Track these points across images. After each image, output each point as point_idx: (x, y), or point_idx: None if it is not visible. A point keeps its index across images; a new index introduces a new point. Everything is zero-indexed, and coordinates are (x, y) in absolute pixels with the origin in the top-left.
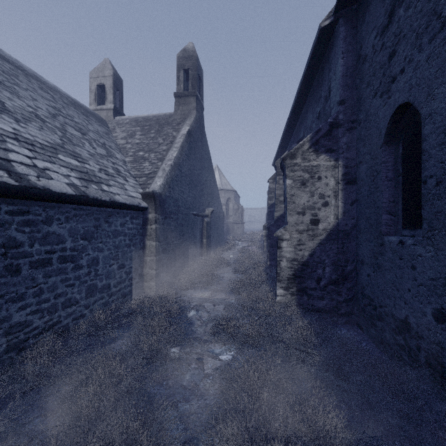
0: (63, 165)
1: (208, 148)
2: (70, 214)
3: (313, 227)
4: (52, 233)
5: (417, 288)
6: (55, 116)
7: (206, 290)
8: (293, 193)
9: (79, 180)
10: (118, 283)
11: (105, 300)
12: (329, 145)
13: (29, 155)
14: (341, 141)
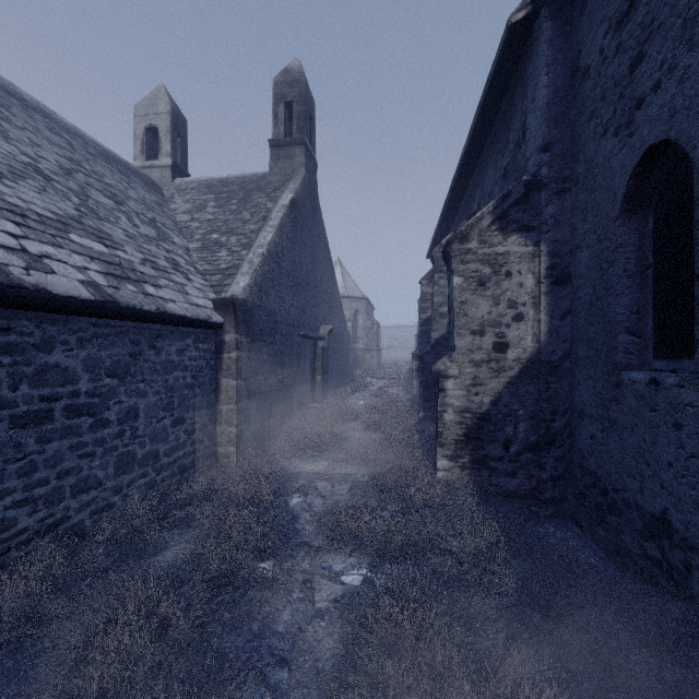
0: (76, 251)
1: (323, 230)
2: (86, 334)
3: (499, 356)
4: (53, 367)
5: (684, 461)
6: (70, 173)
7: (320, 459)
8: (464, 299)
9: (105, 276)
10: (173, 449)
11: (150, 478)
12: (524, 220)
13: (15, 231)
14: (545, 212)
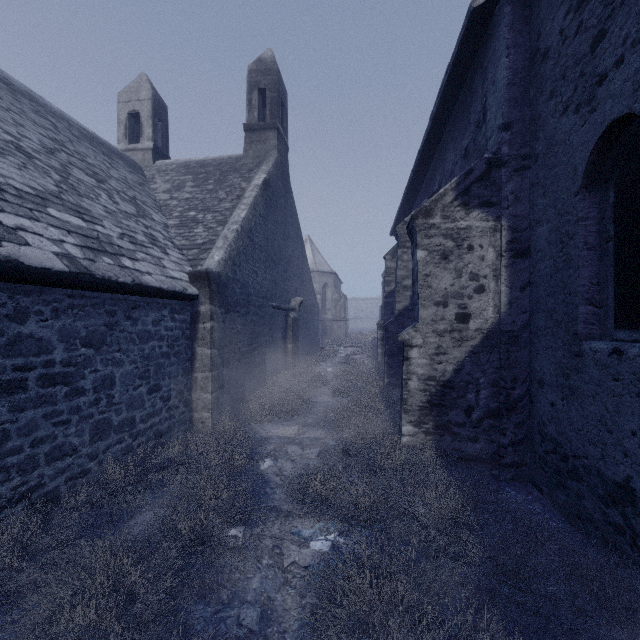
0: (53, 224)
1: (294, 209)
2: (61, 305)
3: (461, 326)
4: (27, 337)
5: None
6: (53, 152)
7: (291, 423)
8: (428, 272)
9: (81, 248)
10: (149, 415)
11: (126, 443)
12: (485, 196)
13: None
14: (506, 188)
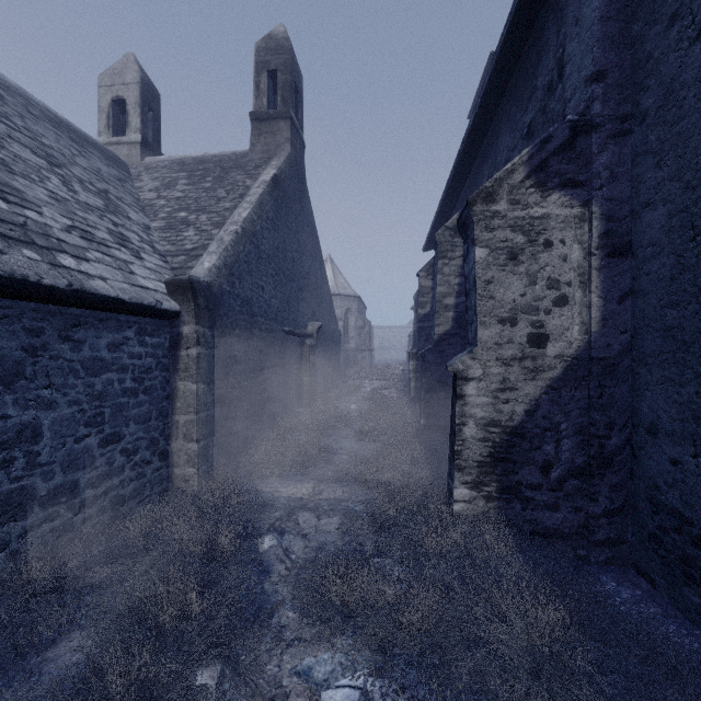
0: None
1: (312, 217)
2: None
3: (535, 351)
4: None
5: None
6: None
7: (305, 478)
8: (489, 277)
9: None
10: (103, 476)
11: (62, 520)
12: (569, 173)
13: None
14: (598, 161)
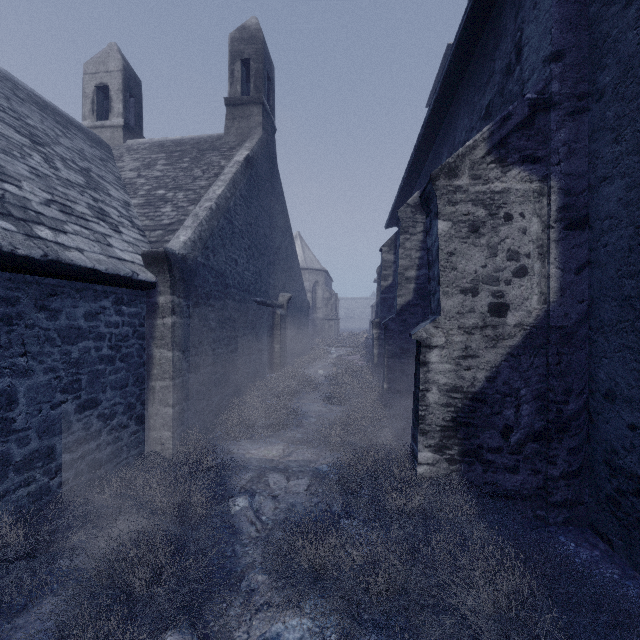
0: None
1: (282, 196)
2: None
3: (496, 320)
4: None
5: None
6: None
7: (275, 440)
8: (452, 249)
9: None
10: (80, 441)
11: (38, 484)
12: (528, 149)
13: None
14: (556, 137)
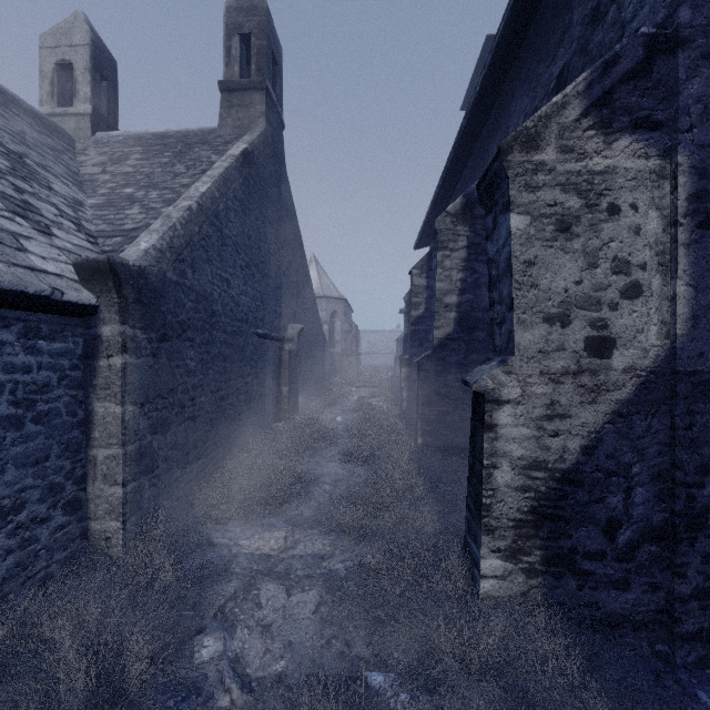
0: None
1: (292, 206)
2: None
3: (596, 362)
4: None
5: None
6: None
7: (276, 520)
8: (531, 256)
9: None
10: None
11: None
12: (643, 109)
13: None
14: (686, 90)
